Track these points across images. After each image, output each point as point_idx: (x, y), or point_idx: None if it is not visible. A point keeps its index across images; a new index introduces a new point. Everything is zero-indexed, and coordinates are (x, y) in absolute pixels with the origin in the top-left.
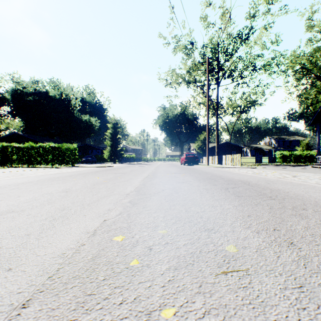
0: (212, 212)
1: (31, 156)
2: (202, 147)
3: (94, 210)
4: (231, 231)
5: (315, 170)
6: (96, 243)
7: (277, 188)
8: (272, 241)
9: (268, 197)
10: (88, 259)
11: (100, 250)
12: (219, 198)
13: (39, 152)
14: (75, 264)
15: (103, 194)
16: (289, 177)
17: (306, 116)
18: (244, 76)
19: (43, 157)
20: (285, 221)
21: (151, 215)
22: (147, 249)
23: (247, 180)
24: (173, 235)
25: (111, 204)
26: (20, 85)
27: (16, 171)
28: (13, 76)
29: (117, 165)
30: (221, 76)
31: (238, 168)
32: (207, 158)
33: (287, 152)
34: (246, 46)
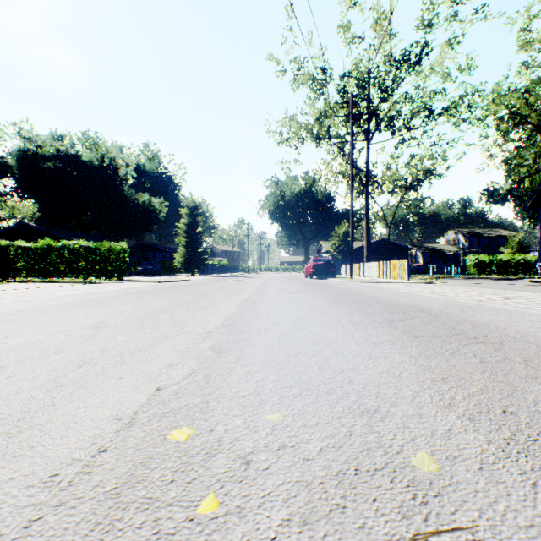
0: (371, 371)
1: (48, 263)
2: (342, 247)
3: (141, 367)
4: (416, 417)
5: (538, 288)
6: (131, 445)
7: (482, 321)
8: (508, 441)
9: (470, 339)
10: (104, 491)
11: (137, 465)
12: (380, 341)
13: (63, 257)
14: (73, 508)
15: (164, 333)
16: (498, 299)
17: (518, 196)
18: (413, 128)
19: (70, 265)
20: (519, 391)
21: (251, 378)
22: (240, 462)
23: (424, 306)
24: (297, 427)
25: (176, 353)
26: (32, 142)
27: (20, 289)
28: (20, 127)
29: (197, 279)
30: (374, 128)
31: (404, 284)
32: (351, 267)
33: (485, 256)
34: (417, 76)
